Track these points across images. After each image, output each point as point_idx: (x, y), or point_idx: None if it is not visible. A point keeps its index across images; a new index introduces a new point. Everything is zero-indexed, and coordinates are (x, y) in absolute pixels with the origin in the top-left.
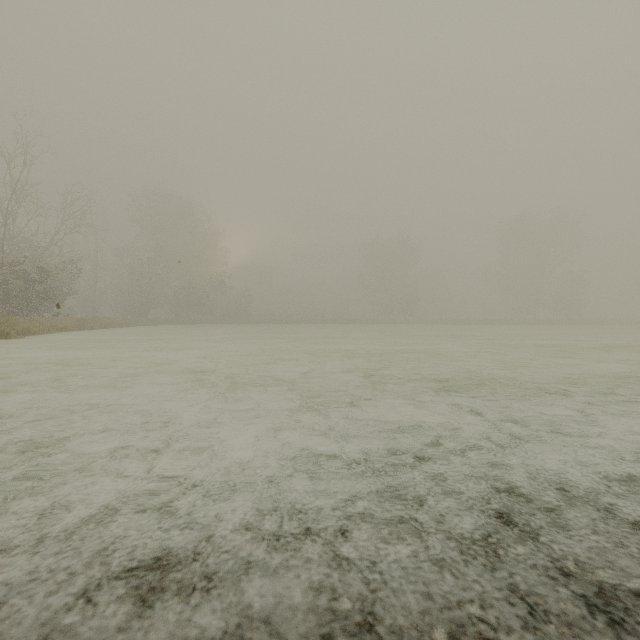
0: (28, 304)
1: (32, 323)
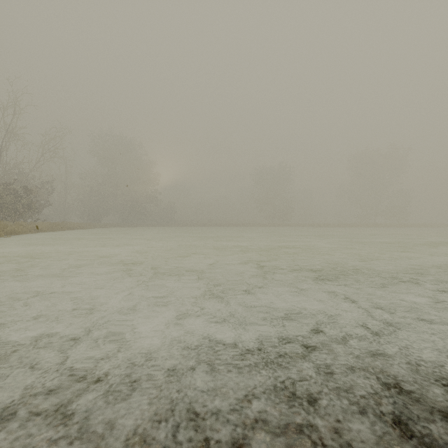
0: (16, 212)
1: (17, 226)
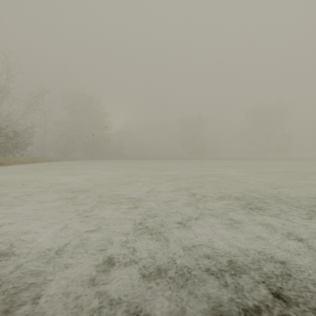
0: (7, 149)
1: (5, 159)
